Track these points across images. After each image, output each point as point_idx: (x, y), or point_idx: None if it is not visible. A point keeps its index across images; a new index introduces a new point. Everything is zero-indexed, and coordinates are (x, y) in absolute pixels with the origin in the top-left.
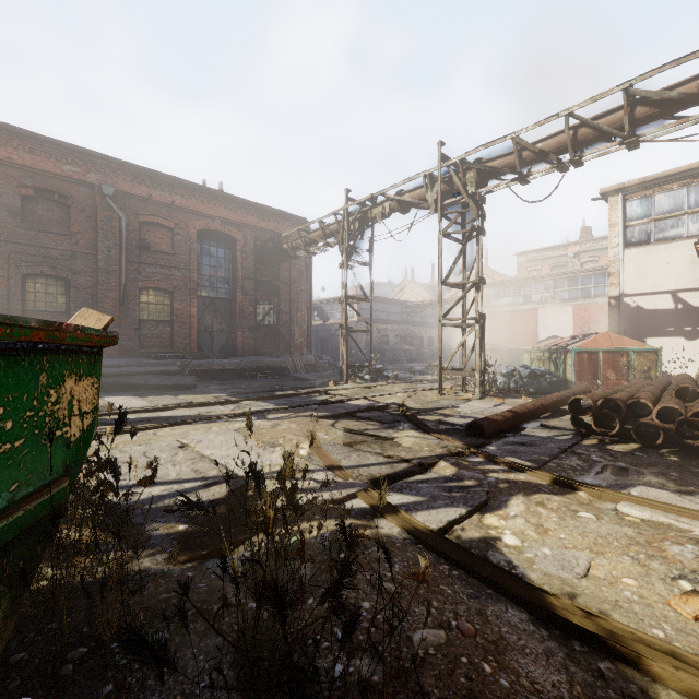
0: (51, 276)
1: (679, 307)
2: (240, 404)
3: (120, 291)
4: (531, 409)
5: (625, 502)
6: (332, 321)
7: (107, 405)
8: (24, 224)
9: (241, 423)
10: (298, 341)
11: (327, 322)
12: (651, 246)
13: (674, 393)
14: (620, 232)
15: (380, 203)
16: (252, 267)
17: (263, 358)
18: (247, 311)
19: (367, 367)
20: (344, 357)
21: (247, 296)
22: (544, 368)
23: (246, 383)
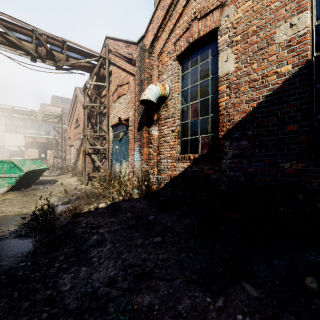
0: None
1: (20, 150)
2: None
3: None
4: None
5: None
6: None
7: None
8: None
9: None
10: None
11: None
12: (13, 133)
13: None
14: (4, 127)
15: None
16: None
17: None
18: None
19: None
20: None
21: None
22: None
23: None
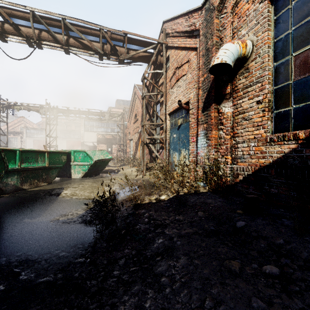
0: None
1: (94, 145)
2: None
3: None
4: None
5: None
6: None
7: None
8: None
9: None
10: None
11: None
12: (89, 132)
13: None
14: (83, 127)
15: (19, 105)
16: None
17: None
18: None
19: None
20: None
21: None
22: None
23: None
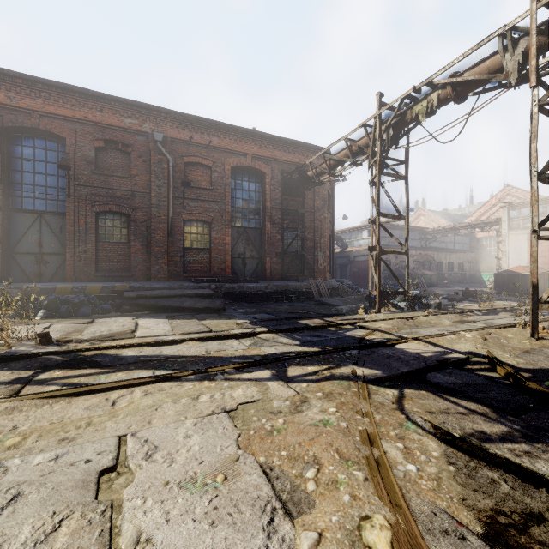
0: (117, 213)
1: None
2: (258, 339)
3: (168, 223)
4: None
5: None
6: (350, 249)
7: (128, 331)
8: (97, 170)
9: (247, 386)
10: (321, 266)
11: (345, 250)
12: None
13: None
14: None
15: (424, 97)
16: (279, 197)
17: (289, 282)
18: (274, 239)
19: (402, 293)
20: (376, 282)
21: (274, 225)
22: None
23: (272, 307)
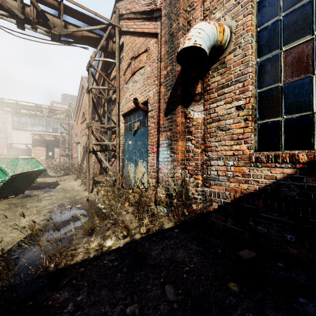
0: None
1: (27, 148)
2: None
3: None
4: None
5: None
6: None
7: None
8: None
9: None
10: None
11: None
12: (20, 131)
13: None
14: (11, 124)
15: None
16: None
17: None
18: None
19: None
20: None
21: None
22: None
23: None
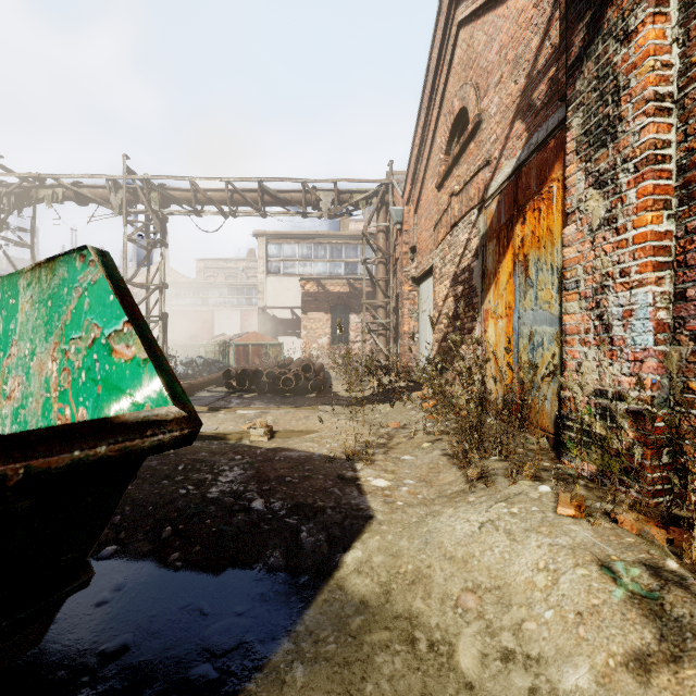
0: None
1: (295, 318)
2: None
3: None
4: (202, 382)
5: (240, 410)
6: None
7: None
8: None
9: None
10: None
11: None
12: (281, 277)
13: (279, 366)
14: (265, 263)
15: (50, 186)
16: None
17: None
18: None
19: None
20: None
21: None
22: (215, 358)
23: None
